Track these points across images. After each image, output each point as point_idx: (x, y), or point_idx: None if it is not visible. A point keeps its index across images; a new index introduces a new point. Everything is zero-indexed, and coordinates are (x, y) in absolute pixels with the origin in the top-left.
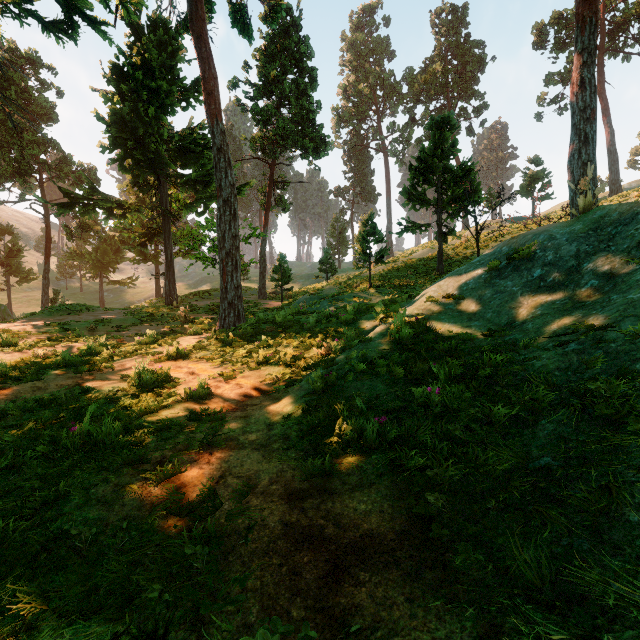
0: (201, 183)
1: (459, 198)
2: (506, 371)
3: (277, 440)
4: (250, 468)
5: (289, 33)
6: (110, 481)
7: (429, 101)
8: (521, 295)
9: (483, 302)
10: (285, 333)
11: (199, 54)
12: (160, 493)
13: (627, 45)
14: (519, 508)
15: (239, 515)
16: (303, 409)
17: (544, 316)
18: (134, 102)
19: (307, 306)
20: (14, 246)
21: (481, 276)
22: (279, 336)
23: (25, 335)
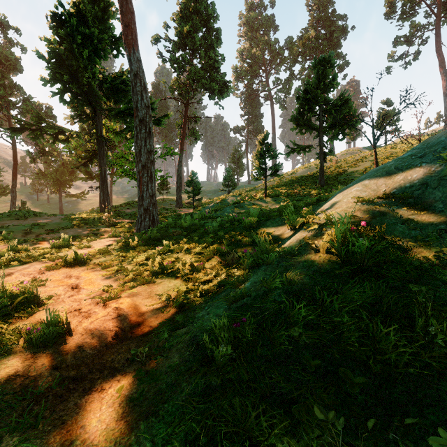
0: (129, 115)
1: (339, 123)
2: None
3: None
4: None
5: None
6: None
7: (305, 60)
8: None
9: None
10: (189, 237)
11: None
12: None
13: None
14: None
15: None
16: (186, 437)
17: None
18: (70, 44)
19: (212, 212)
20: None
21: (430, 169)
22: (183, 240)
23: None
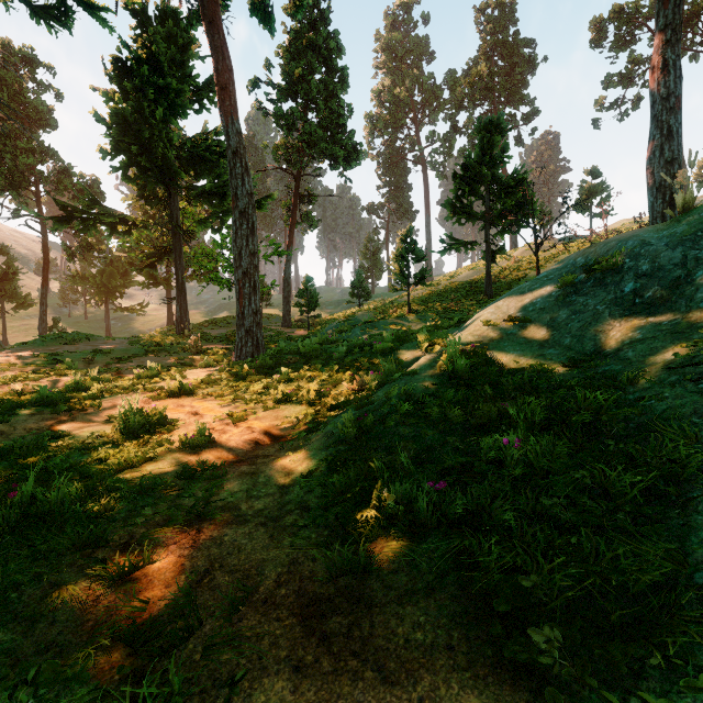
0: (217, 196)
1: (510, 211)
2: (612, 416)
3: (292, 511)
4: (251, 556)
5: (316, 27)
6: (45, 578)
7: (473, 107)
8: (610, 315)
9: (557, 325)
10: (310, 365)
11: (211, 42)
12: (113, 600)
13: (695, 43)
14: (702, 667)
15: (224, 646)
16: (329, 465)
17: (649, 341)
18: (139, 101)
19: (336, 334)
20: (9, 268)
21: (551, 293)
22: (303, 368)
23: (8, 367)
